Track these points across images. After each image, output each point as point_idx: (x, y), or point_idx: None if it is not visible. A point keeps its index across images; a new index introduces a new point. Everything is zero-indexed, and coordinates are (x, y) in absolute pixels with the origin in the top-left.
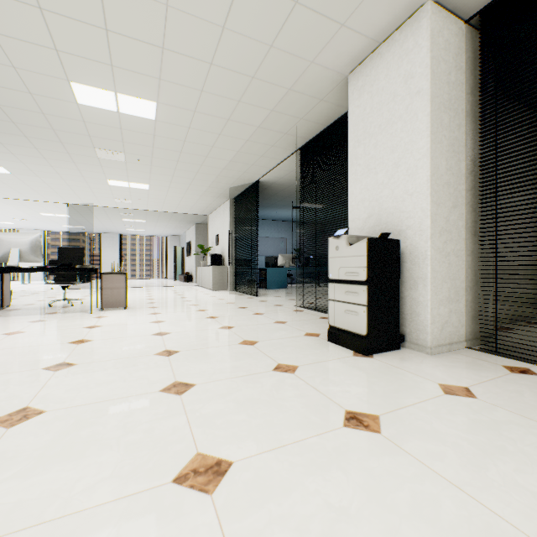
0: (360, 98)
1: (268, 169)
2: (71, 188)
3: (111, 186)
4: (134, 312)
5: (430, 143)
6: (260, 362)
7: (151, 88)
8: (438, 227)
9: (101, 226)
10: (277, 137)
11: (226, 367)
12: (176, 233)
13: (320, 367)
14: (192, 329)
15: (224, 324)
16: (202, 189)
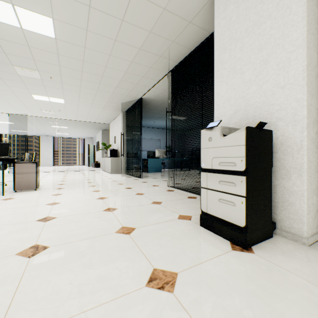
0: (226, 10)
1: (148, 88)
2: (7, 101)
3: (36, 100)
4: (40, 193)
5: (306, 33)
6: (133, 267)
7: (43, 1)
8: (312, 118)
9: (39, 131)
10: (154, 59)
11: (89, 279)
12: (90, 136)
13: (203, 274)
14: (79, 212)
15: (109, 205)
16: (103, 103)
